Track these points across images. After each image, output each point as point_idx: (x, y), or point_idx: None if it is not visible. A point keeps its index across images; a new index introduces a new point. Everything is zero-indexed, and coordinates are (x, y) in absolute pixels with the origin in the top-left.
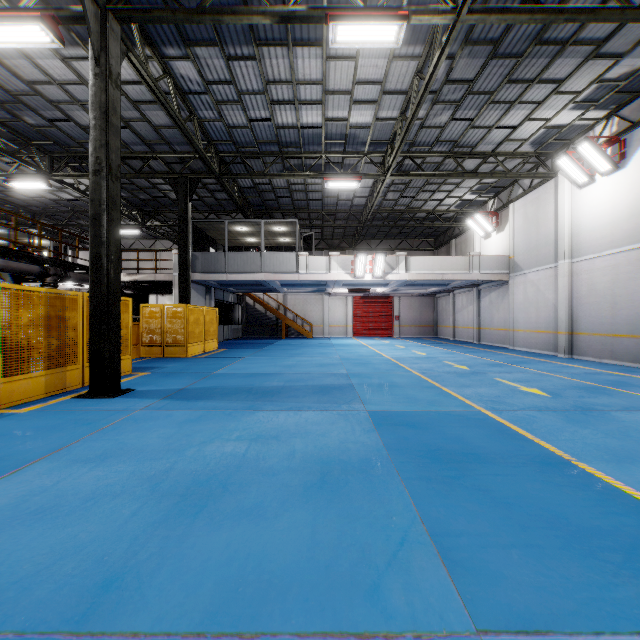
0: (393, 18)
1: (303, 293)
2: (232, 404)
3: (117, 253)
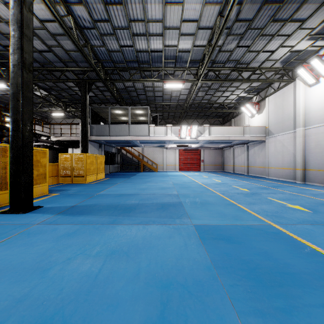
0: None
1: (152, 147)
2: (102, 219)
3: (30, 119)
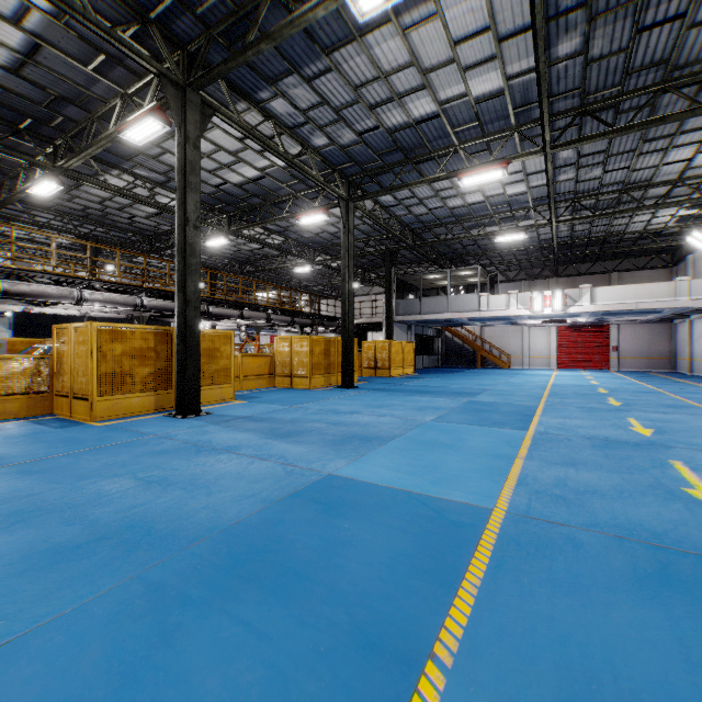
0: (496, 169)
1: (500, 325)
2: (403, 394)
3: (352, 318)
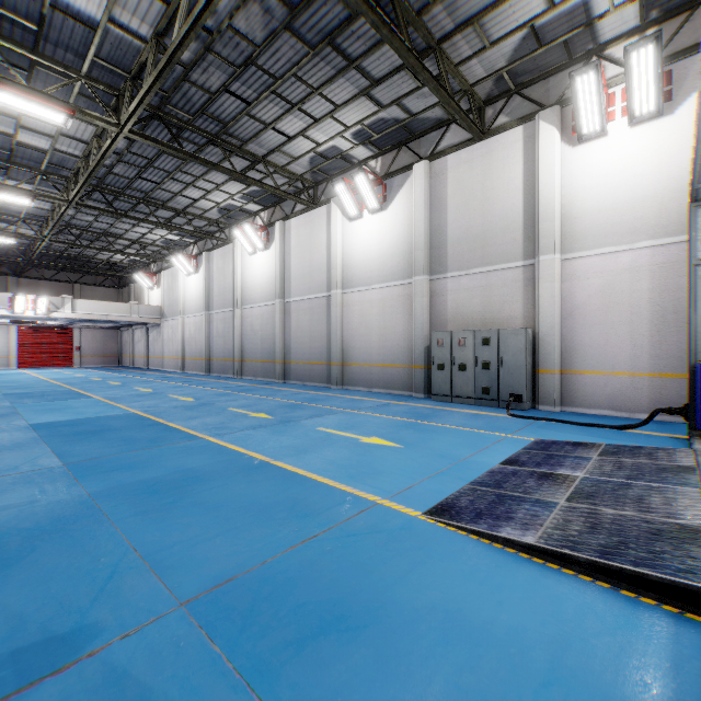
0: (26, 198)
1: None
2: None
3: None
